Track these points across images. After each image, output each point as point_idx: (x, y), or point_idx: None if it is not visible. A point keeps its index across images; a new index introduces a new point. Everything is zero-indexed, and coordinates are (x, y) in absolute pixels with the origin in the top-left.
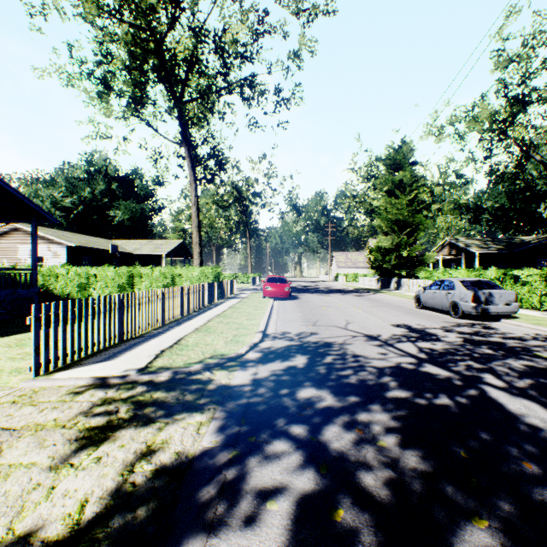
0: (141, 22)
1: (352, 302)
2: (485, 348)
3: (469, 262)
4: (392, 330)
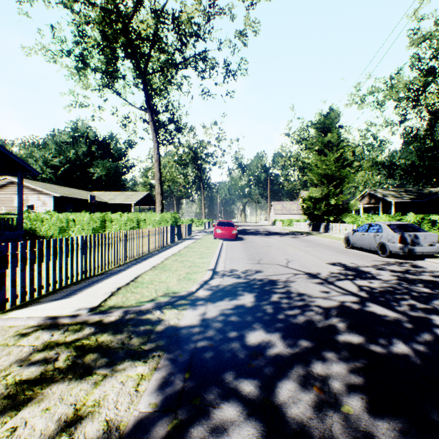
0: (111, 6)
1: (290, 243)
2: (420, 286)
3: (385, 210)
4: (329, 268)
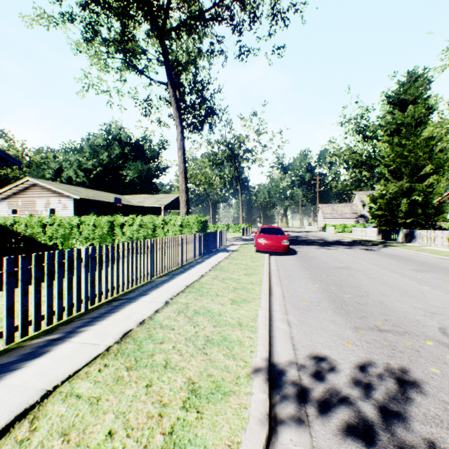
0: None
1: (375, 262)
2: None
3: None
4: None
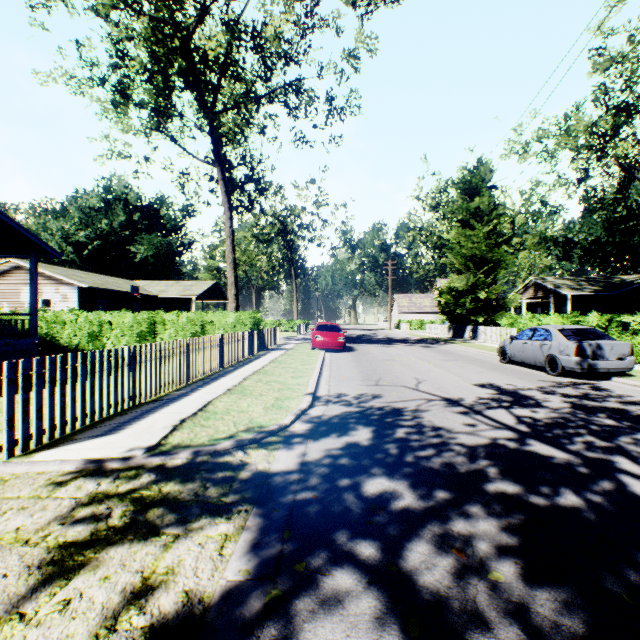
0: (164, 15)
1: (421, 355)
2: (602, 417)
3: (558, 307)
4: (477, 391)
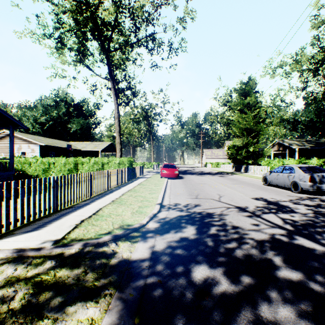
0: None
1: (219, 181)
2: None
3: (290, 155)
4: (254, 202)
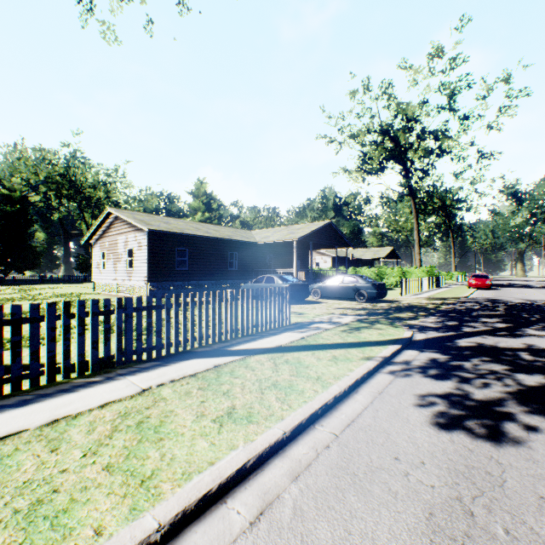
0: (389, 141)
1: None
2: None
3: None
4: None
